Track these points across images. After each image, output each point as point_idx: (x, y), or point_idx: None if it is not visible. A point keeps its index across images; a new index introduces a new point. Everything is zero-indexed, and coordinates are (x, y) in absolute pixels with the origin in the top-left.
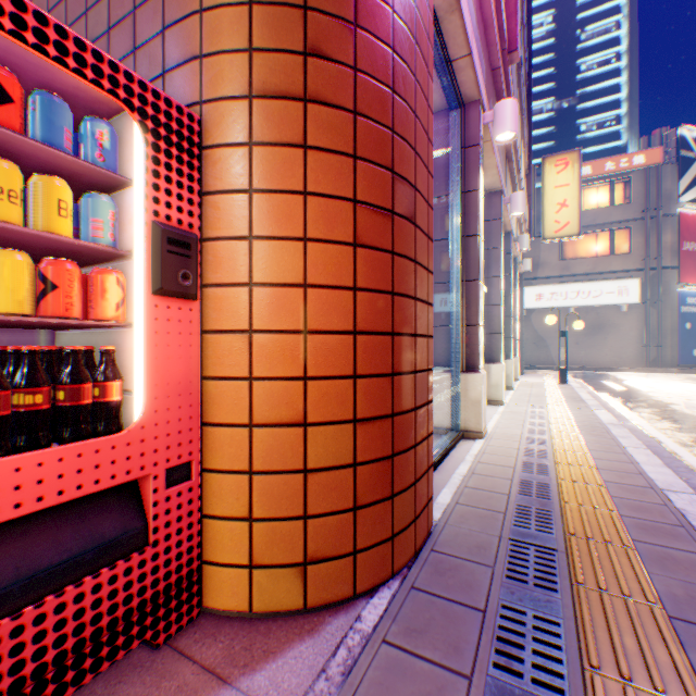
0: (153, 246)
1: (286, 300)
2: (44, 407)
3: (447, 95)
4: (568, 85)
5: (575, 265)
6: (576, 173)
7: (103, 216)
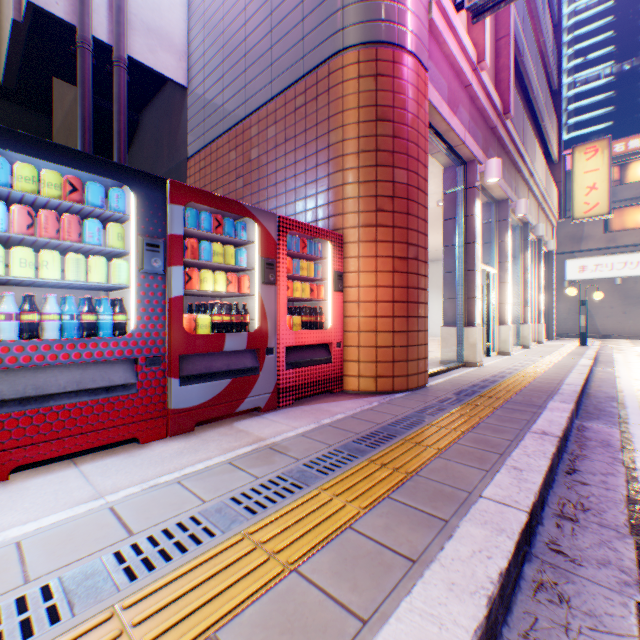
0: (333, 278)
1: (370, 292)
2: (312, 321)
3: (453, 161)
4: (630, 45)
5: (622, 237)
6: (606, 158)
7: (320, 270)
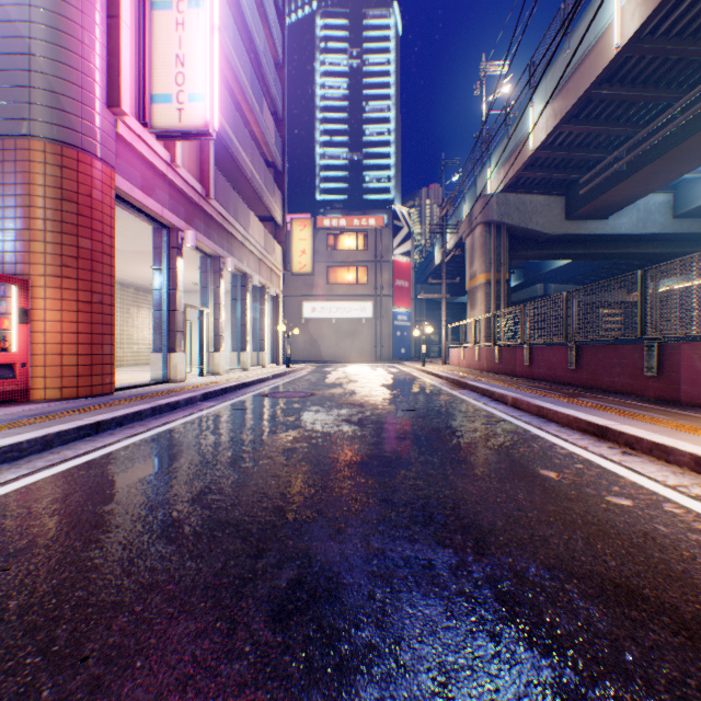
0: (20, 313)
1: (58, 325)
2: None
3: (159, 226)
4: (358, 143)
5: (337, 289)
6: (311, 233)
7: (6, 306)
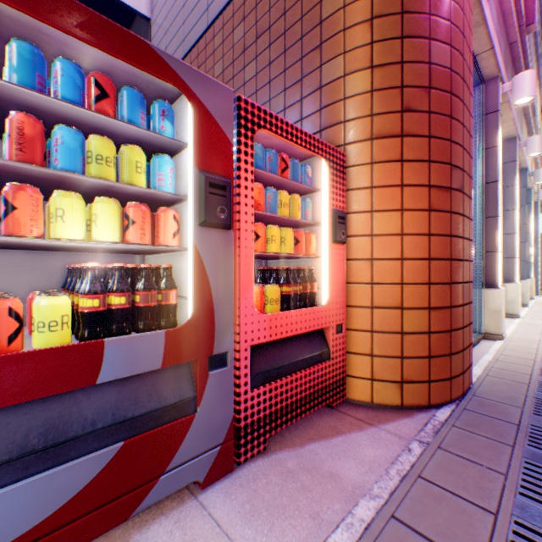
0: (332, 220)
1: (390, 243)
2: (298, 292)
3: None
4: None
5: None
6: None
7: (309, 208)
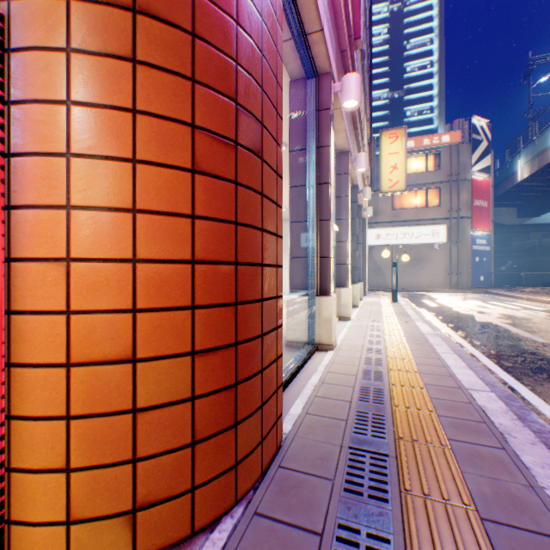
0: None
1: (112, 226)
2: None
3: (304, 64)
4: (398, 81)
5: (403, 214)
6: (404, 144)
7: None
